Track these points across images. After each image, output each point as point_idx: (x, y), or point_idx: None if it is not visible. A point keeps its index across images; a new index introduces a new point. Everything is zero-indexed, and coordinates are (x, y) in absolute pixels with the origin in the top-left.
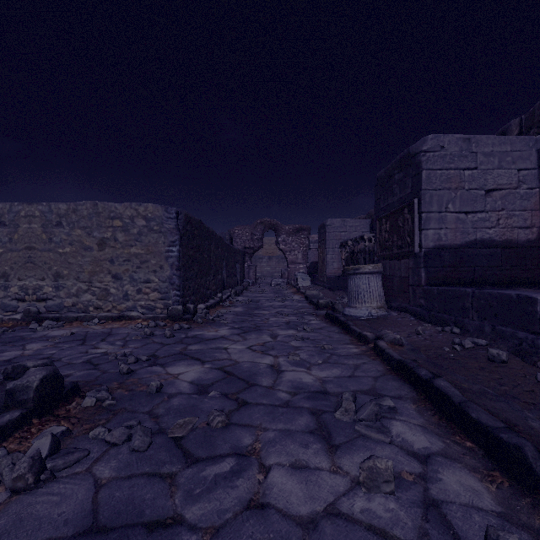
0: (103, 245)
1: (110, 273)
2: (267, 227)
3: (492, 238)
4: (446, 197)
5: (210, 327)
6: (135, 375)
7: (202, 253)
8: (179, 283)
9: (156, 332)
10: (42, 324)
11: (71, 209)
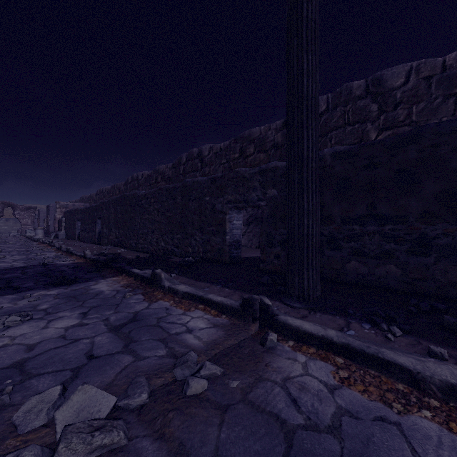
0: None
1: None
2: (6, 205)
3: None
4: None
5: None
6: None
7: None
8: None
9: None
10: None
11: None
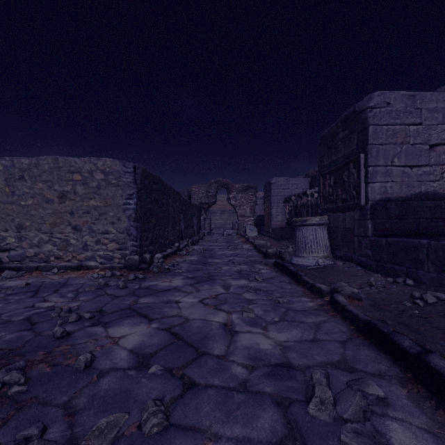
0: (63, 197)
1: (70, 225)
2: (219, 185)
3: (436, 191)
4: (392, 151)
5: (164, 277)
6: (70, 339)
7: (161, 206)
8: (136, 234)
9: (111, 282)
10: (1, 274)
11: (33, 164)
